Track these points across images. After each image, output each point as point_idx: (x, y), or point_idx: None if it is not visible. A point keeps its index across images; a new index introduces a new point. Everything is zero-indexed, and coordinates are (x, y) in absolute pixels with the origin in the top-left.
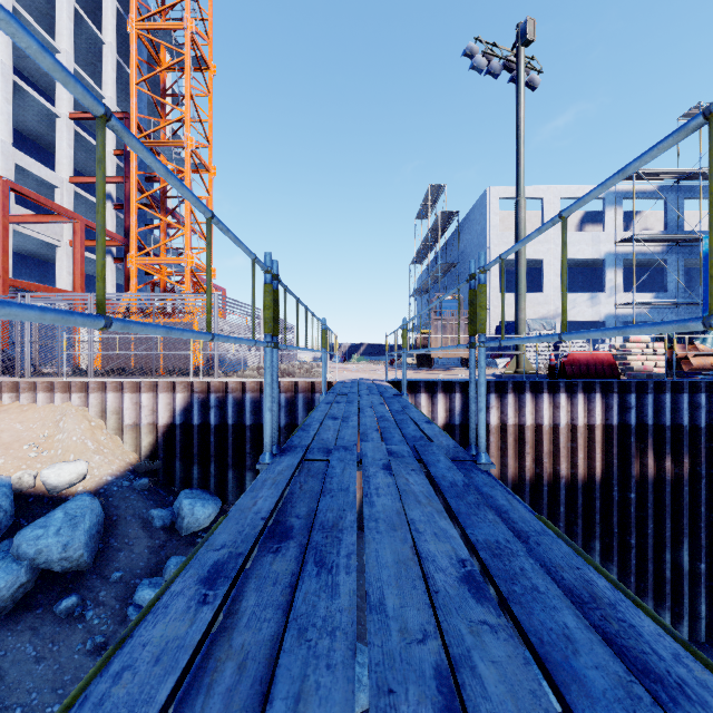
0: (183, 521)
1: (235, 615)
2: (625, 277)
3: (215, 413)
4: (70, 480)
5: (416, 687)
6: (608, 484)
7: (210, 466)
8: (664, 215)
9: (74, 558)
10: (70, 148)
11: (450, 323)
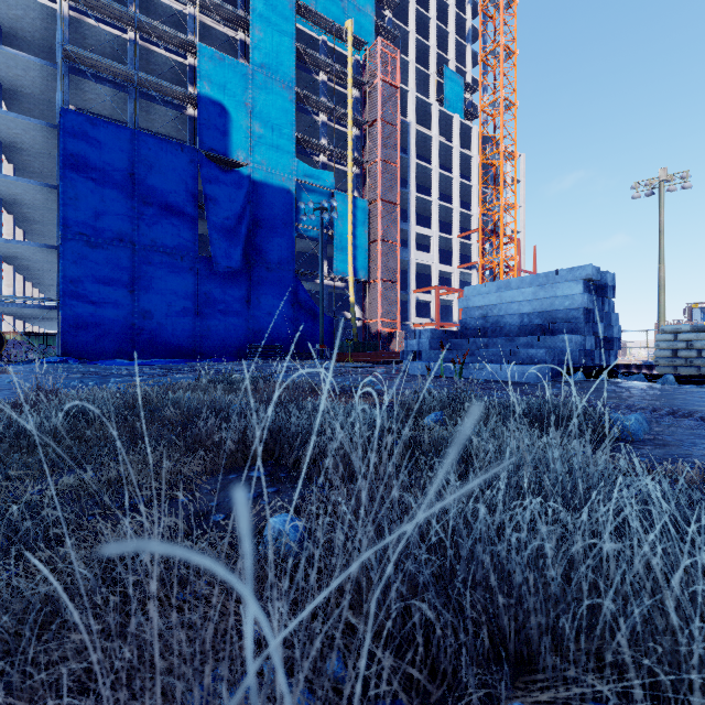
0: None
1: None
2: None
3: None
4: None
5: None
6: None
7: None
8: None
9: None
10: (458, 252)
11: None
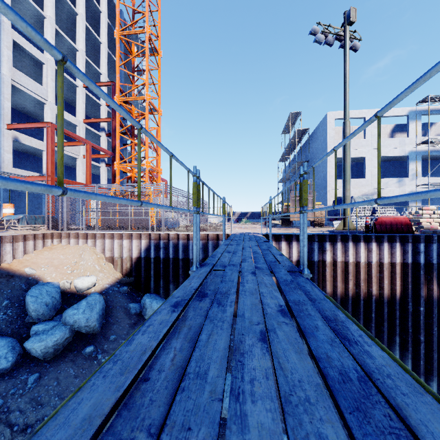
0: (146, 311)
1: (186, 317)
2: (424, 167)
3: (163, 251)
4: (88, 286)
5: (252, 334)
6: (405, 300)
7: (160, 281)
8: None
9: (91, 326)
10: (84, 104)
11: None
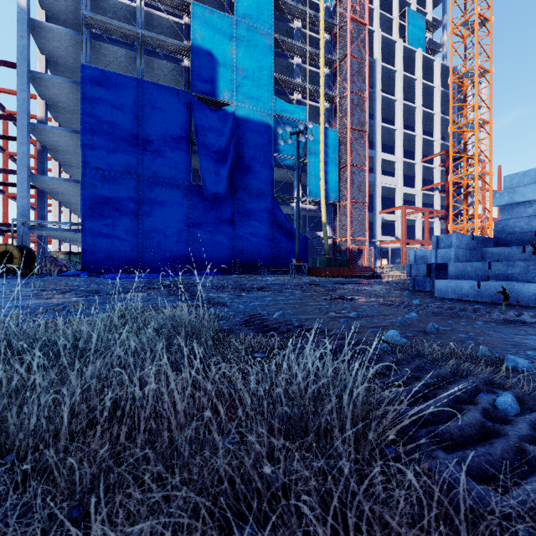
0: None
1: None
2: None
3: None
4: None
5: None
6: None
7: None
8: None
9: None
10: (421, 175)
11: None
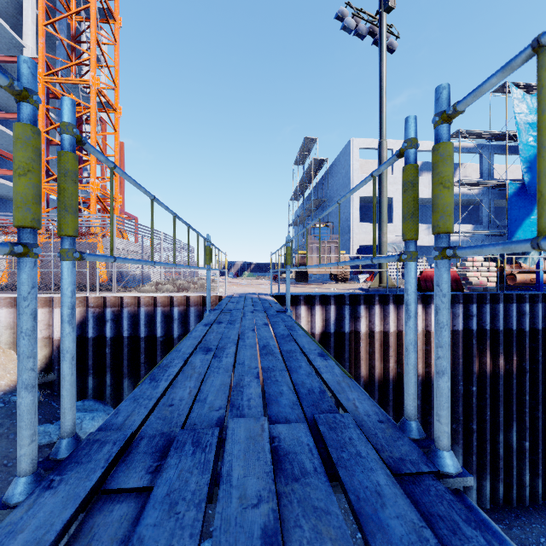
0: None
1: None
2: None
3: (110, 327)
4: None
5: None
6: (455, 379)
7: (105, 376)
8: (480, 166)
9: None
10: None
11: (323, 246)
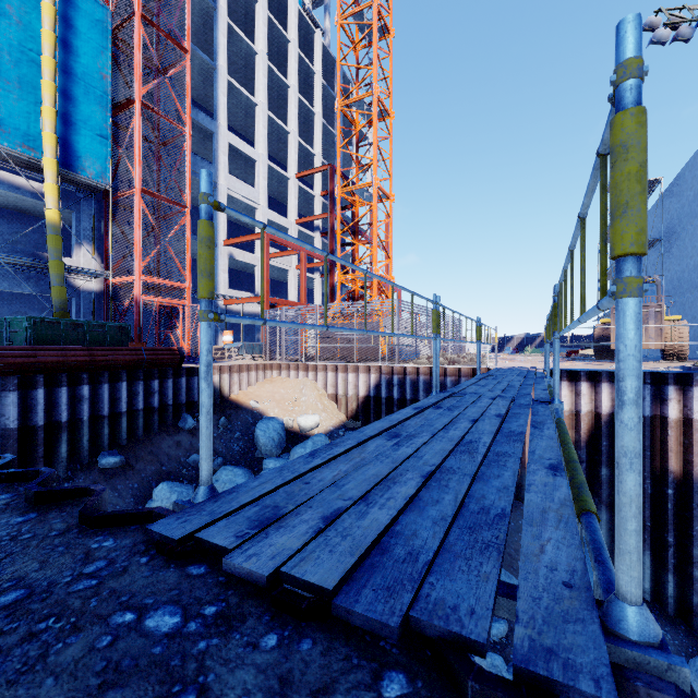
0: None
1: (423, 414)
2: None
3: (397, 390)
4: (311, 426)
5: (466, 419)
6: None
7: None
8: None
9: None
10: (296, 199)
11: None
